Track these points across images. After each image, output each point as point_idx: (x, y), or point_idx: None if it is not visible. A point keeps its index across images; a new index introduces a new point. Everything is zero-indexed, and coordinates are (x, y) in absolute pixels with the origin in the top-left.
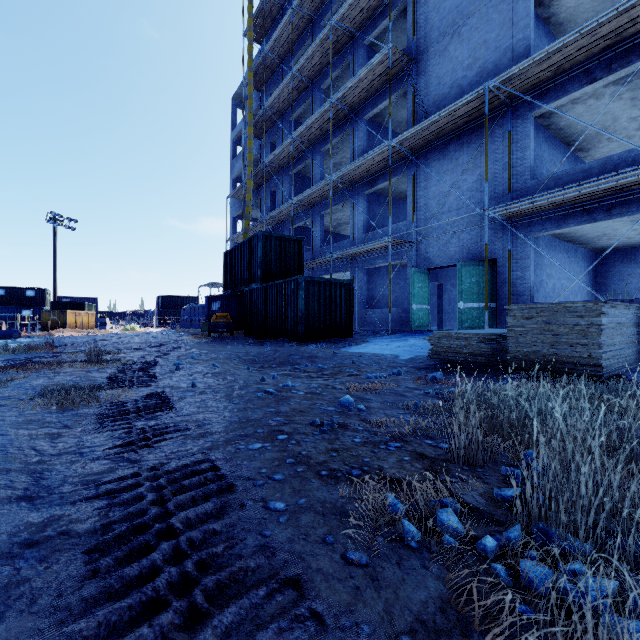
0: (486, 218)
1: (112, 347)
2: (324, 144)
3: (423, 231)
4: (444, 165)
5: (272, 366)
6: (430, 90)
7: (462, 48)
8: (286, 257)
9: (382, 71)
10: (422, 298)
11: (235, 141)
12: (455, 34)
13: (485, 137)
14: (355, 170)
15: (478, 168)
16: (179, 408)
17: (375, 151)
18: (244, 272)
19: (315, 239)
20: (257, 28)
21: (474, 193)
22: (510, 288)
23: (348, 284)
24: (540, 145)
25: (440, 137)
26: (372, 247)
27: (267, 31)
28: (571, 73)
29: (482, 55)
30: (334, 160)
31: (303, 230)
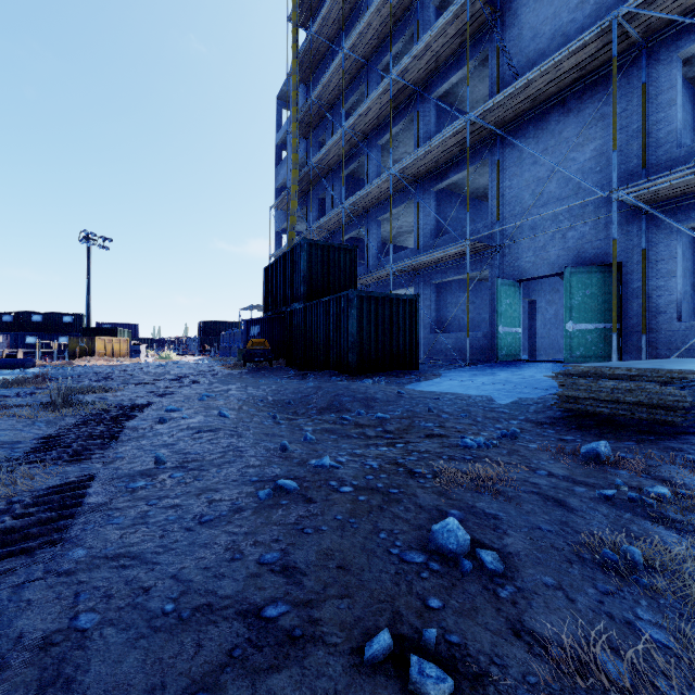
0: (614, 202)
1: (120, 380)
2: (381, 135)
3: (511, 232)
4: (541, 142)
5: (311, 412)
6: (521, 47)
7: None
8: (335, 270)
9: (456, 30)
10: (511, 318)
11: (280, 146)
12: None
13: (612, 88)
14: (421, 160)
15: (592, 141)
16: (76, 538)
17: (448, 131)
18: (285, 290)
19: (370, 250)
20: (303, 10)
21: (586, 175)
22: (645, 302)
23: (413, 301)
24: (683, 105)
25: (536, 106)
26: (443, 255)
27: (315, 13)
28: None
29: None
30: (393, 156)
31: (356, 242)
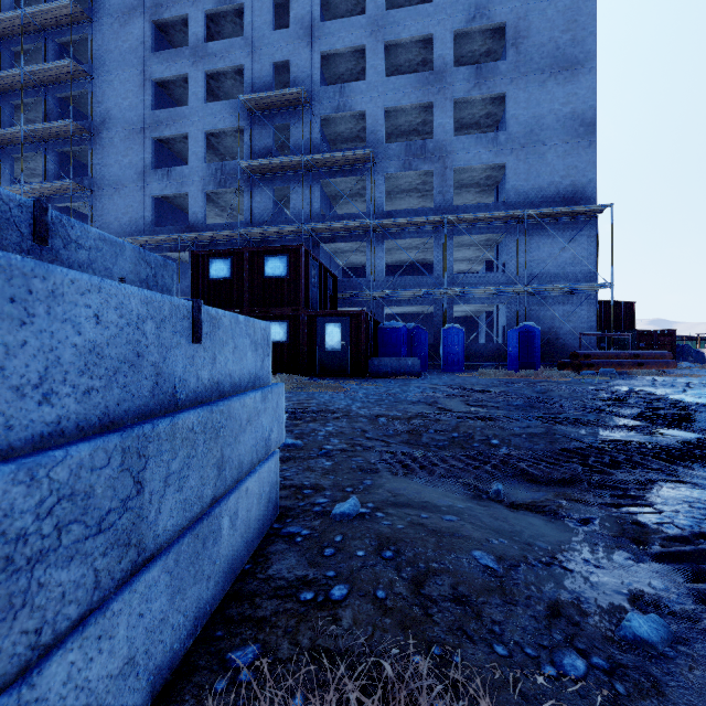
0: None
1: None
2: None
3: None
4: None
5: None
6: (103, 214)
7: (121, 201)
8: None
9: (68, 187)
10: None
11: None
12: (118, 191)
13: None
14: None
15: None
16: None
17: None
18: None
19: None
20: None
21: None
22: None
23: None
24: None
25: None
26: None
27: None
28: (164, 245)
29: (131, 212)
30: None
31: None
